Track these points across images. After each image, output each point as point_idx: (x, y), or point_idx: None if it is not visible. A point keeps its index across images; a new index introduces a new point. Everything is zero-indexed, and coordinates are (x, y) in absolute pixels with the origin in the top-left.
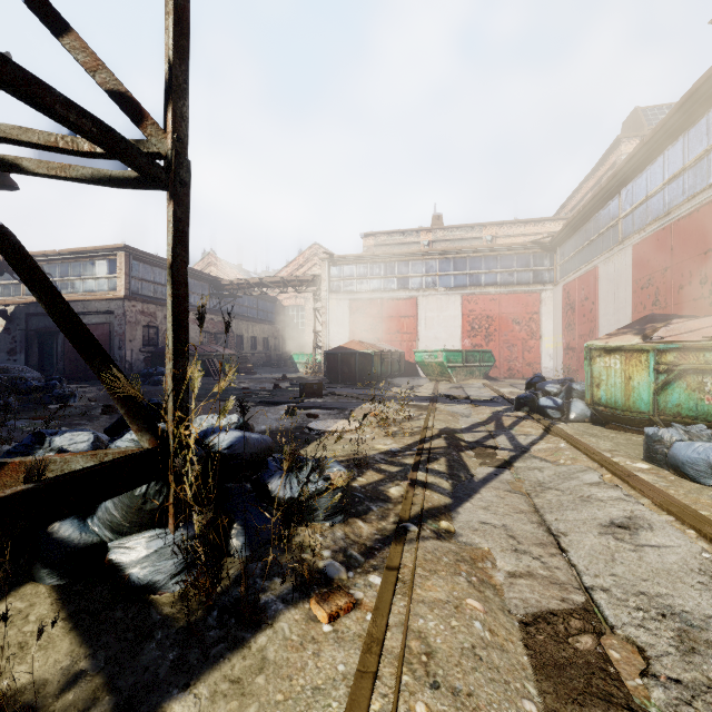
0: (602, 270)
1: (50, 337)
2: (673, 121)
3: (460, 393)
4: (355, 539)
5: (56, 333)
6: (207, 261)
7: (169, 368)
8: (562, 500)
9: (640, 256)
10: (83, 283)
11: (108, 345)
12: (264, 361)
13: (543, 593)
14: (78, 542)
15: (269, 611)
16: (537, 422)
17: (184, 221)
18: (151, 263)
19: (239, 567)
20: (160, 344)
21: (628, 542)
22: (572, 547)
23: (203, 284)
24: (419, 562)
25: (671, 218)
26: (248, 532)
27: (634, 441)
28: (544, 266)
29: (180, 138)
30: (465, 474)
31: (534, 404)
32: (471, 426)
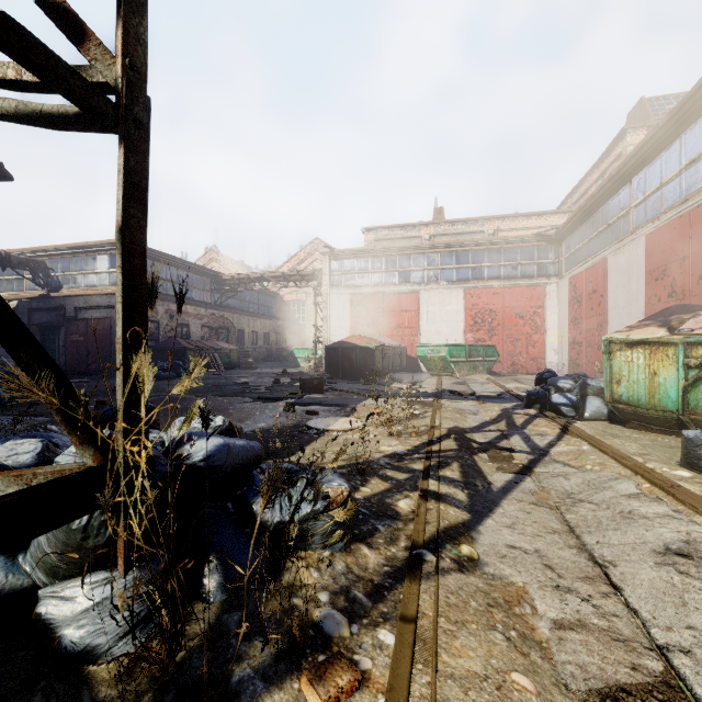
0: (611, 262)
1: (52, 332)
2: (692, 103)
3: (464, 388)
4: (359, 572)
5: (58, 327)
6: (209, 257)
7: (118, 362)
8: (599, 516)
9: (654, 246)
10: (85, 277)
11: (109, 340)
12: (265, 355)
13: (605, 655)
14: (2, 587)
15: (243, 696)
16: (552, 420)
17: (140, 174)
18: (152, 257)
19: (211, 619)
20: (161, 338)
21: (695, 577)
22: (626, 584)
23: (204, 279)
24: (442, 608)
25: (689, 205)
26: (226, 568)
27: (661, 442)
28: (549, 259)
29: (135, 65)
30: (482, 482)
31: (546, 401)
32: (480, 425)
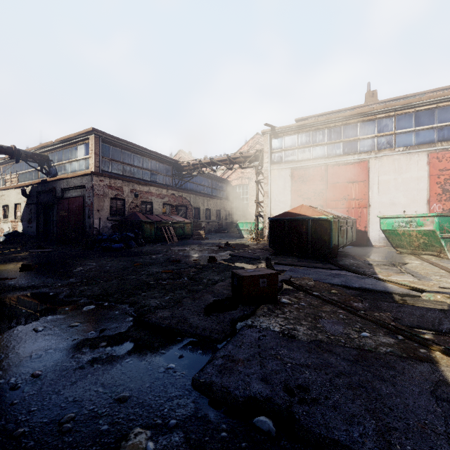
0: None
1: (50, 209)
2: None
3: None
4: None
5: (52, 205)
6: (179, 156)
7: None
8: None
9: None
10: (70, 165)
11: (82, 214)
12: (216, 228)
13: None
14: None
15: None
16: None
17: None
18: (120, 146)
19: None
20: (127, 213)
21: None
22: None
23: (166, 166)
24: None
25: None
26: None
27: None
28: None
29: None
30: None
31: None
32: None
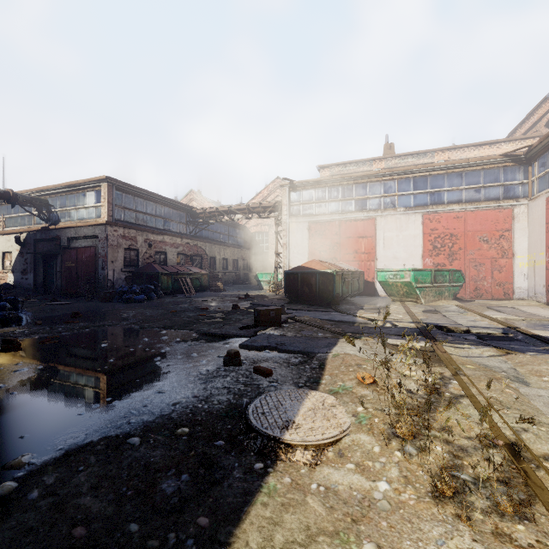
0: None
1: (52, 259)
2: None
3: (447, 321)
4: None
5: (55, 255)
6: (190, 197)
7: None
8: None
9: None
10: (77, 212)
11: (94, 265)
12: (234, 279)
13: None
14: None
15: None
16: None
17: None
18: (133, 193)
19: None
20: (140, 264)
21: None
22: None
23: (180, 213)
24: None
25: None
26: None
27: None
28: (517, 180)
29: None
30: None
31: None
32: None
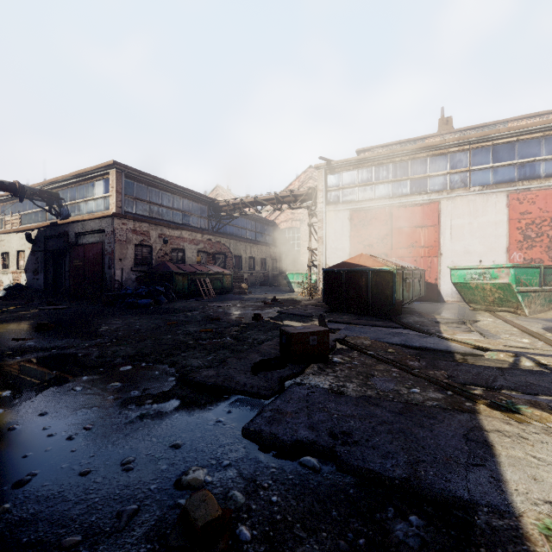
0: None
1: (61, 258)
2: None
3: None
4: None
5: (64, 253)
6: (215, 193)
7: None
8: None
9: None
10: (86, 204)
11: (101, 264)
12: (261, 280)
13: None
14: None
15: None
16: None
17: None
18: (146, 182)
19: None
20: (154, 263)
21: None
22: None
23: (201, 206)
24: None
25: None
26: None
27: None
28: None
29: None
30: None
31: None
32: None
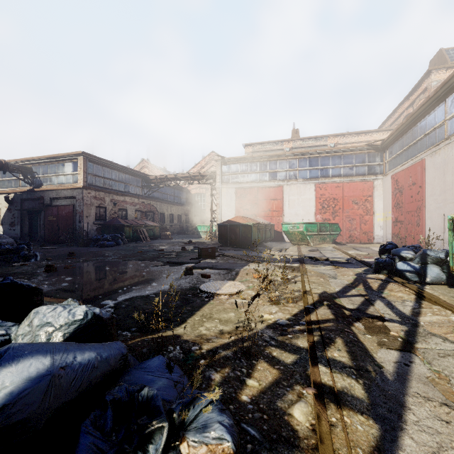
0: (429, 161)
1: (36, 214)
2: None
3: (319, 255)
4: None
5: (39, 211)
6: (142, 165)
7: None
8: None
9: None
10: (57, 178)
11: (72, 219)
12: (178, 230)
13: None
14: None
15: None
16: (403, 286)
17: None
18: (102, 164)
19: None
20: (108, 219)
21: None
22: None
23: (137, 179)
24: None
25: None
26: None
27: None
28: (376, 162)
29: None
30: (372, 365)
31: (392, 268)
32: (343, 289)
